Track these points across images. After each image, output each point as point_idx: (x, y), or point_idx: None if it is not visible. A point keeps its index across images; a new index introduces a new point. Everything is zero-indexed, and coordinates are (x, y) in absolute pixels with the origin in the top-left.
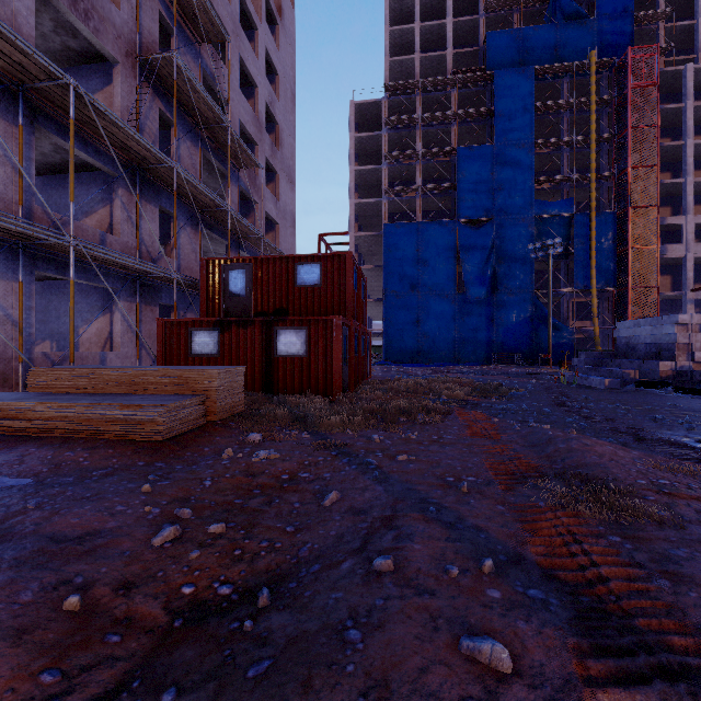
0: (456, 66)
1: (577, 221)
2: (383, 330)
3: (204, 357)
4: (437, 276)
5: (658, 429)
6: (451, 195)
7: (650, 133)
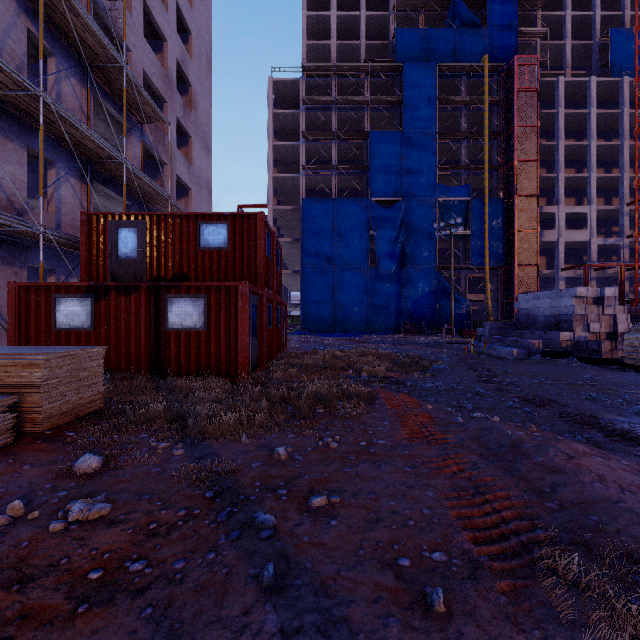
0: (368, 57)
1: (473, 205)
2: (301, 301)
3: (73, 331)
4: (352, 250)
5: (609, 415)
6: (364, 175)
7: (531, 132)
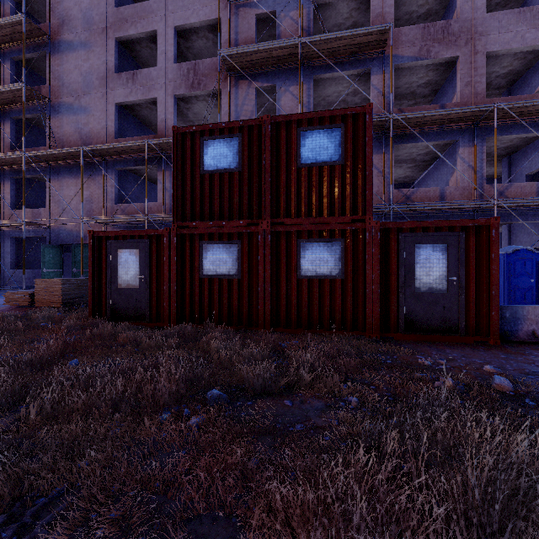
0: None
1: None
2: None
3: None
4: None
5: None
6: None
7: None
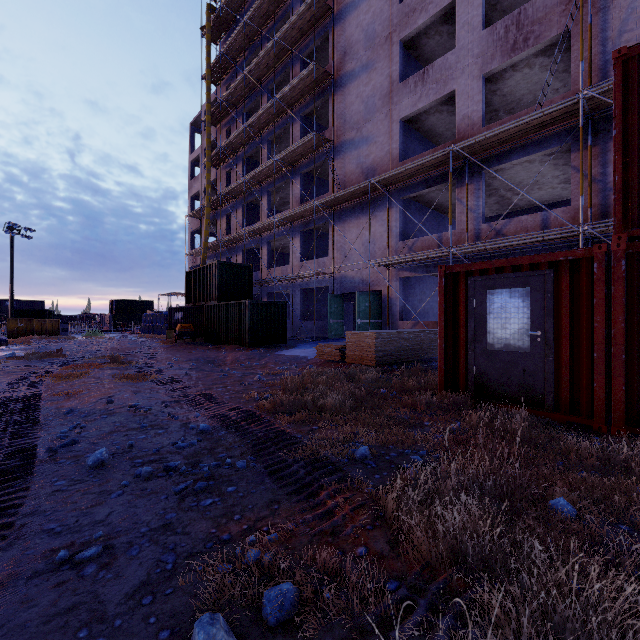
0: None
1: None
2: None
3: None
4: None
5: None
6: None
7: None
